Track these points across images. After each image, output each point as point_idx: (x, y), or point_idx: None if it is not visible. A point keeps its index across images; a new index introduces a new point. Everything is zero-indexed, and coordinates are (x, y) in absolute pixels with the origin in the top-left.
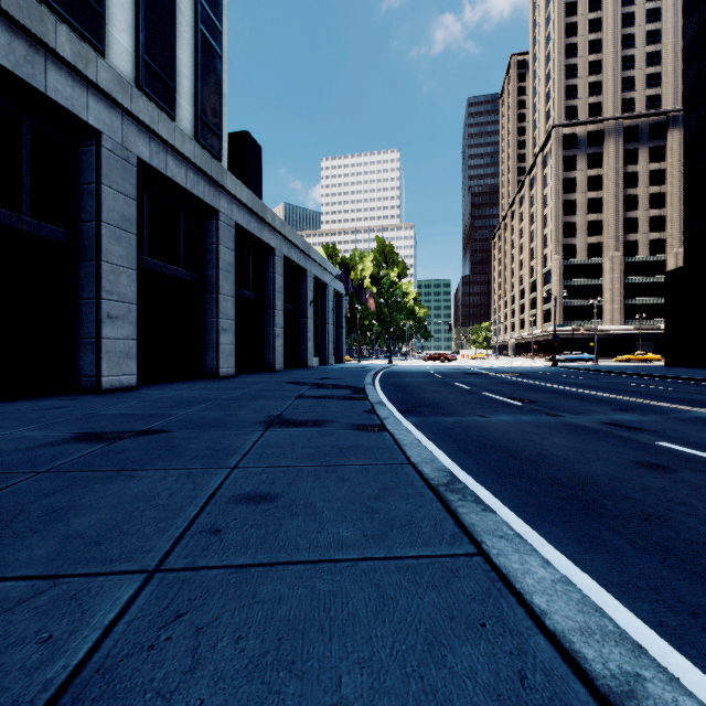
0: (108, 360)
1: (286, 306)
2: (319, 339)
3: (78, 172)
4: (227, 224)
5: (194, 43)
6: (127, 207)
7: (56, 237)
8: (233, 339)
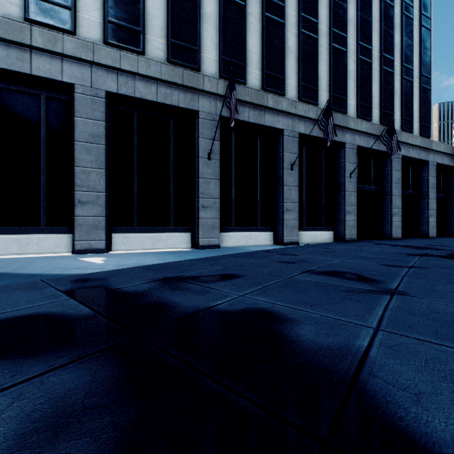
0: (393, 228)
1: None
2: None
3: (382, 168)
4: (432, 165)
5: (418, 94)
6: (398, 175)
7: (377, 190)
8: (434, 219)
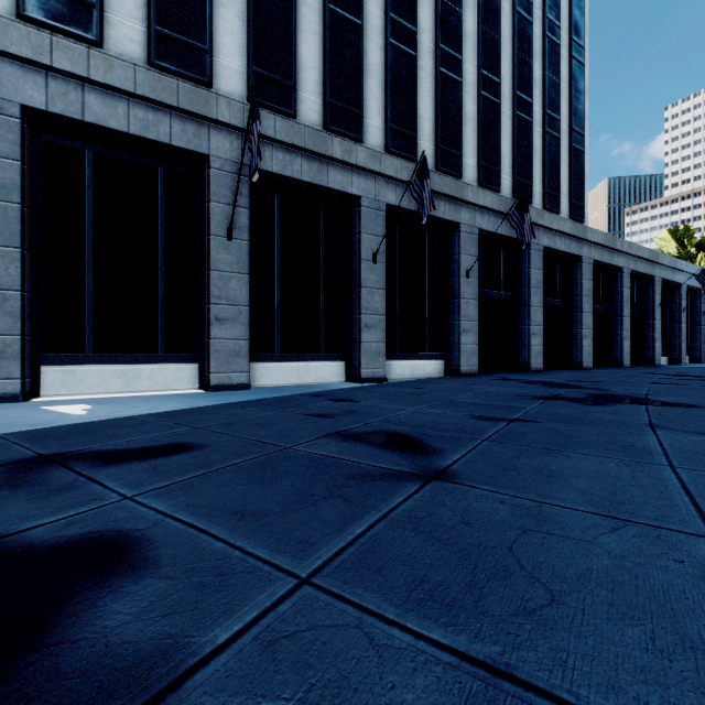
0: (532, 356)
1: (630, 311)
2: (667, 338)
3: (518, 264)
4: (587, 263)
5: (568, 158)
6: (539, 275)
7: (510, 298)
8: (590, 342)
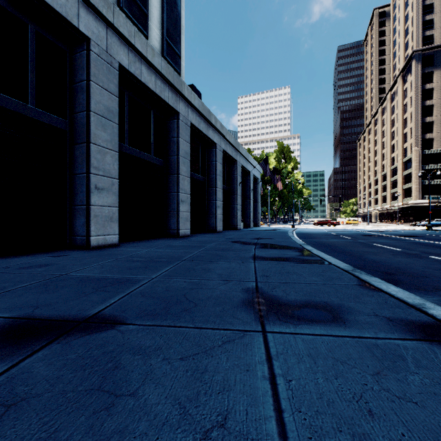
0: (96, 222)
1: (222, 186)
2: (243, 210)
3: (74, 74)
4: (184, 123)
5: None
6: (110, 102)
7: (57, 124)
8: (188, 208)
